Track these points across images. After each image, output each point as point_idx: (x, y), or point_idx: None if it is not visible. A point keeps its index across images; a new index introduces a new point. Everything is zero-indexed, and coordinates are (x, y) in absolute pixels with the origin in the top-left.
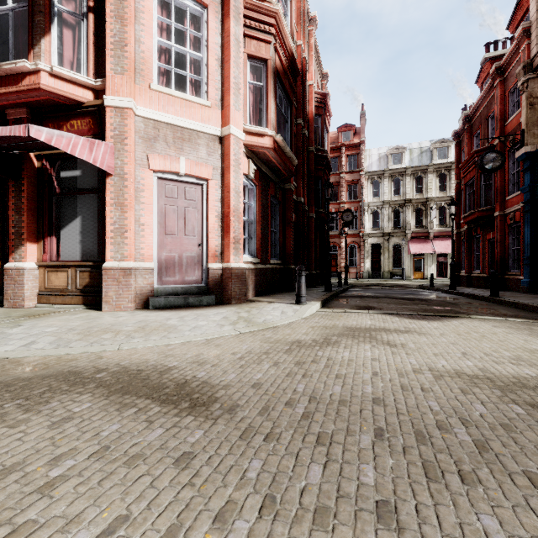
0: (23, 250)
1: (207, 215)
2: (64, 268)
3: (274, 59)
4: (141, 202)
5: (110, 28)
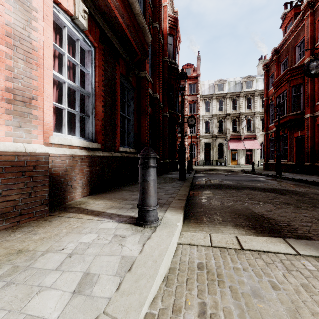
0: None
1: None
2: None
3: None
4: None
5: None
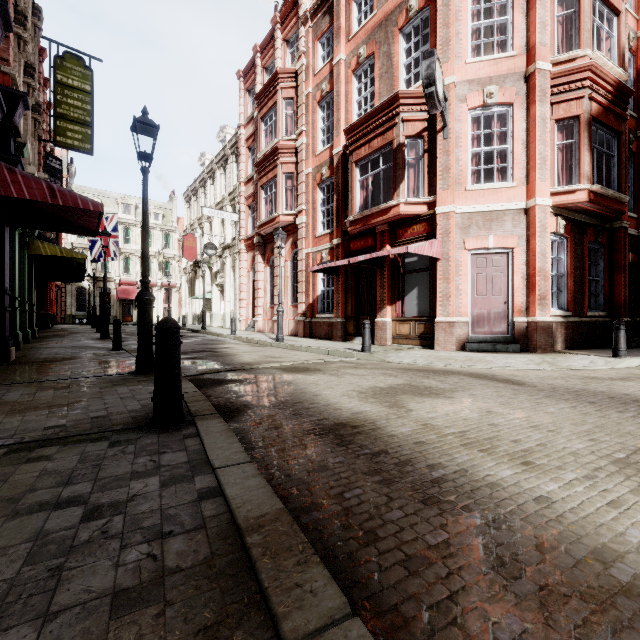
0: (385, 311)
1: (512, 277)
2: (407, 321)
3: (588, 109)
4: (459, 274)
5: (439, 161)
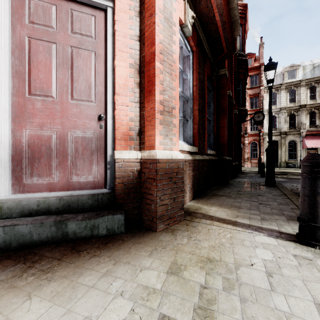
0: None
1: (113, 64)
2: None
3: None
4: None
5: None
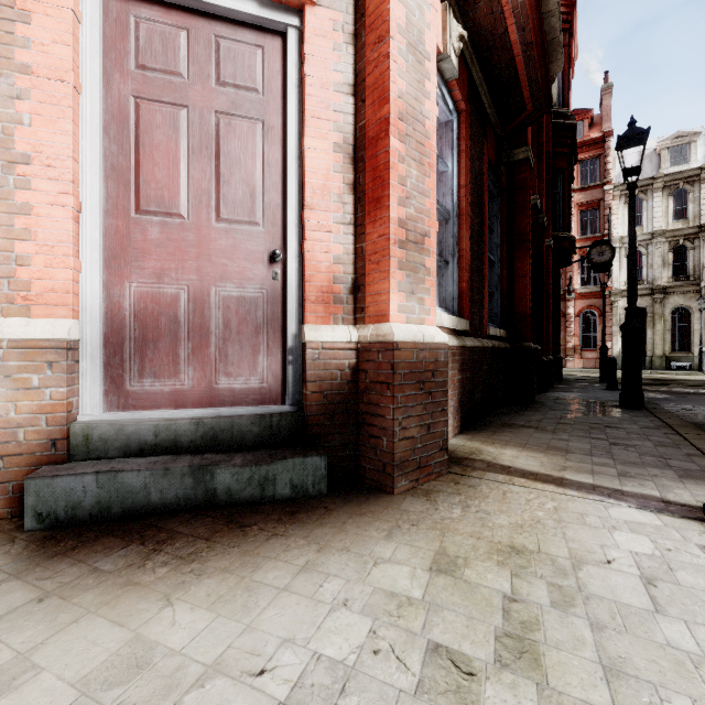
0: None
1: (300, 146)
2: None
3: None
4: (17, 64)
5: None
